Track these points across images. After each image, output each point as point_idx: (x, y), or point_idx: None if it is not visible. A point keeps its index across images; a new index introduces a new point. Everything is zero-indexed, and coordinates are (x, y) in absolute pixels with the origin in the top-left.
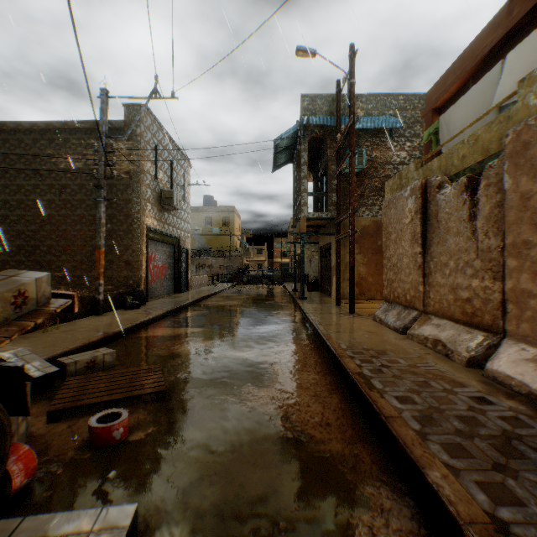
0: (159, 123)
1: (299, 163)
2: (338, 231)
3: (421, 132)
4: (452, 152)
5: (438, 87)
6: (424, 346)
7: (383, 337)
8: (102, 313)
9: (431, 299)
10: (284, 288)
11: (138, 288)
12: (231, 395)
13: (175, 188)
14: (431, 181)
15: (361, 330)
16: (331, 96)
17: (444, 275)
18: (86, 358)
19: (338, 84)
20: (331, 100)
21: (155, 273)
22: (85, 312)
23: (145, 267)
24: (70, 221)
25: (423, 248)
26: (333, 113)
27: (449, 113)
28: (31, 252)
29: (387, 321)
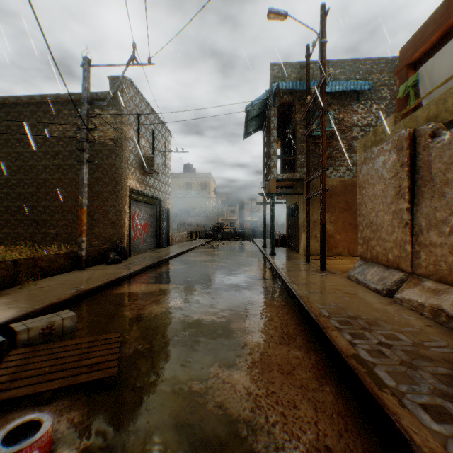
0: (141, 95)
1: (269, 129)
2: (307, 190)
3: (388, 94)
4: (446, 96)
5: (414, 41)
6: (419, 314)
7: (366, 301)
8: (85, 268)
9: (422, 259)
10: (254, 244)
11: (121, 244)
12: (196, 381)
13: (157, 154)
14: (421, 130)
15: (338, 290)
16: (300, 64)
17: (441, 234)
18: (41, 324)
19: (307, 48)
20: (299, 67)
21: (138, 231)
22: (68, 267)
23: (128, 225)
24: (62, 184)
25: (410, 204)
26: (301, 80)
27: (431, 62)
28: (29, 212)
29: (365, 281)
